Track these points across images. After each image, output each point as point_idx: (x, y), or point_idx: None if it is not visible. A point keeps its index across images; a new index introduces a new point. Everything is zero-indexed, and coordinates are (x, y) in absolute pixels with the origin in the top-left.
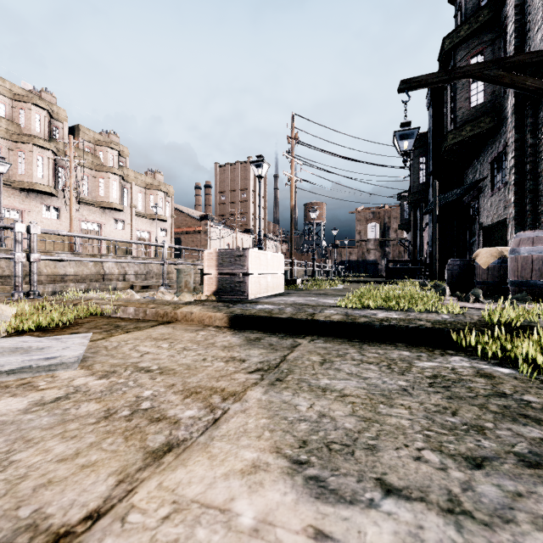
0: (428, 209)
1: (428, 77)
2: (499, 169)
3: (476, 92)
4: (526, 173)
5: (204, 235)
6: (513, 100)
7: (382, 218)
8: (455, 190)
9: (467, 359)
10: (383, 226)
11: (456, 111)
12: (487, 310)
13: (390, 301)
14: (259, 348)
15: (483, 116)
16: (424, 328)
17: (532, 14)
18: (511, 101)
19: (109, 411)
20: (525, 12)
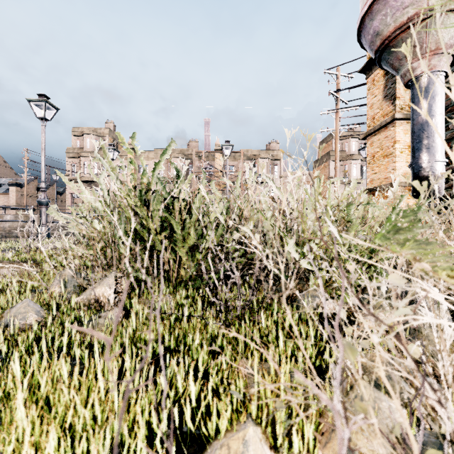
0: None
1: None
2: None
3: None
4: None
5: None
6: None
7: None
8: None
9: None
10: None
11: None
12: None
13: None
14: None
15: None
16: None
17: None
18: None
19: None
20: None
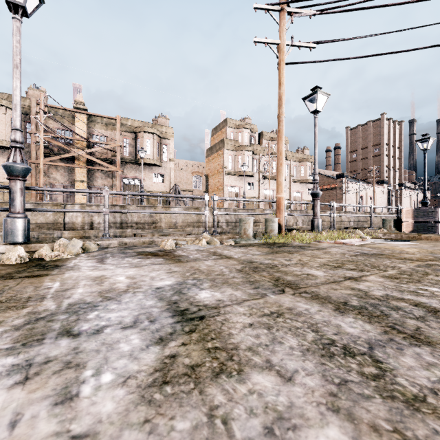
0: None
1: None
2: None
3: None
4: None
5: (340, 190)
6: None
7: None
8: None
9: None
10: None
11: None
12: None
13: None
14: None
15: None
16: None
17: None
18: None
19: None
20: None
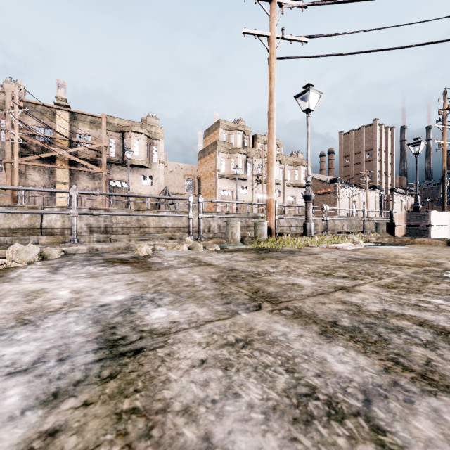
0: None
1: None
2: None
3: None
4: None
5: (333, 195)
6: None
7: None
8: None
9: None
10: None
11: None
12: None
13: None
14: None
15: None
16: None
17: None
18: None
19: (448, 252)
20: None
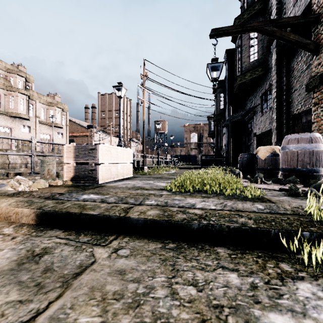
0: (225, 124)
1: (229, 28)
2: (266, 100)
3: (253, 52)
4: (283, 101)
5: (90, 138)
6: (276, 56)
7: (199, 130)
8: (241, 112)
9: (320, 290)
10: (200, 135)
11: (242, 64)
12: (273, 190)
13: (206, 185)
14: (15, 284)
15: (257, 67)
16: (248, 229)
17: (286, 4)
18: (274, 57)
19: None
20: (282, 3)
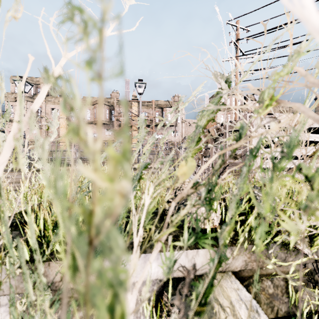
0: None
1: None
2: None
3: None
4: None
5: None
6: None
7: None
8: None
9: None
10: None
11: None
12: None
13: None
14: None
15: None
16: None
17: None
18: None
19: None
20: None
